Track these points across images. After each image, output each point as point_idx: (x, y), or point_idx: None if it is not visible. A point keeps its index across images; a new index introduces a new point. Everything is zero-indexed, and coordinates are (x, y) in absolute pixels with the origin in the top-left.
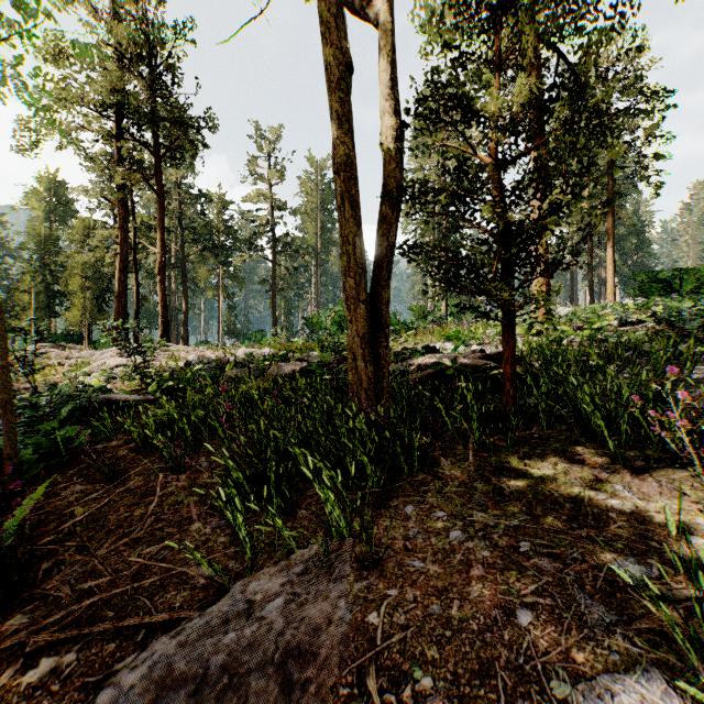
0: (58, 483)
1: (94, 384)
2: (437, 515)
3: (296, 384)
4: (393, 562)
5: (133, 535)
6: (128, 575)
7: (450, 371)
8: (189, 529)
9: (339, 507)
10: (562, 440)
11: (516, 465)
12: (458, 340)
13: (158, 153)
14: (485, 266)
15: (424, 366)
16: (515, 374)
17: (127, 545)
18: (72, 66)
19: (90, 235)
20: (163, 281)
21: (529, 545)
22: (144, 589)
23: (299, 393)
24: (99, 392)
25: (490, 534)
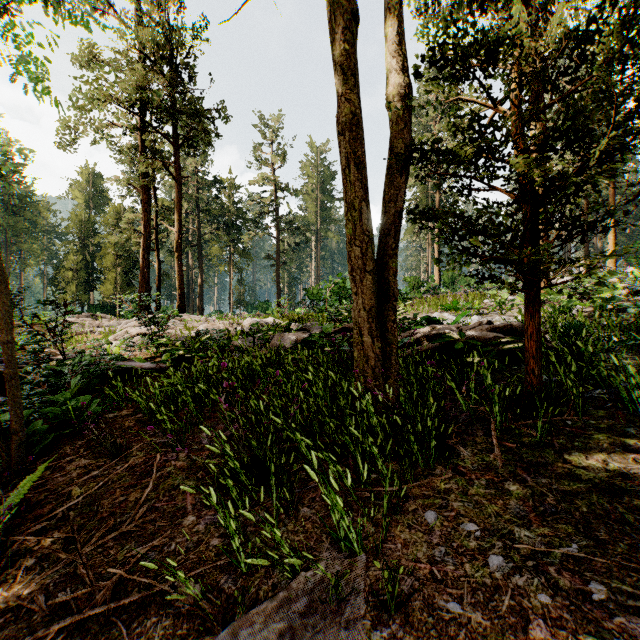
0: (66, 455)
1: (115, 351)
2: (467, 528)
3: (298, 354)
4: (419, 601)
5: (123, 528)
6: (107, 587)
7: (459, 344)
8: (182, 524)
9: (346, 507)
10: (604, 430)
11: (554, 462)
12: (456, 310)
13: (176, 142)
14: (511, 230)
15: (426, 338)
16: (540, 351)
17: (115, 539)
18: (101, 68)
19: (121, 219)
20: (179, 257)
21: (605, 591)
22: (123, 607)
23: (301, 365)
24: (116, 360)
25: (543, 565)
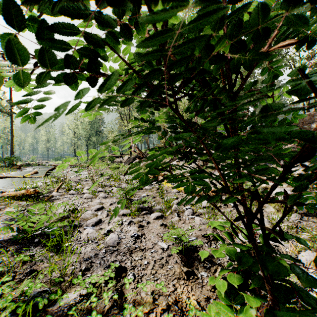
0: None
1: None
2: None
3: None
4: None
5: None
6: None
7: None
8: None
9: None
10: None
11: None
12: None
13: None
14: None
15: None
16: None
17: None
18: None
19: None
20: None
21: None
22: None
23: None
24: None
25: None
